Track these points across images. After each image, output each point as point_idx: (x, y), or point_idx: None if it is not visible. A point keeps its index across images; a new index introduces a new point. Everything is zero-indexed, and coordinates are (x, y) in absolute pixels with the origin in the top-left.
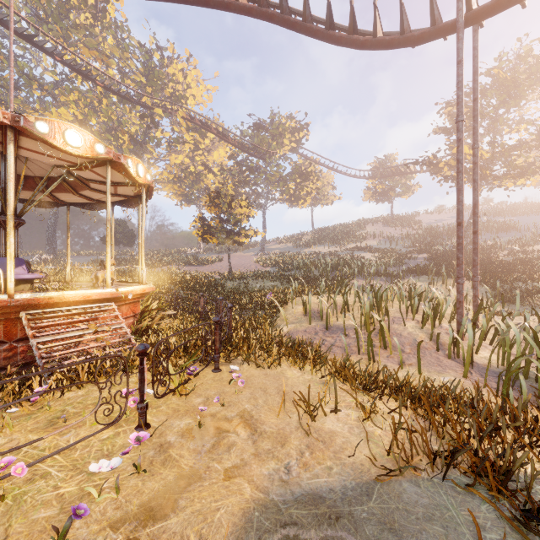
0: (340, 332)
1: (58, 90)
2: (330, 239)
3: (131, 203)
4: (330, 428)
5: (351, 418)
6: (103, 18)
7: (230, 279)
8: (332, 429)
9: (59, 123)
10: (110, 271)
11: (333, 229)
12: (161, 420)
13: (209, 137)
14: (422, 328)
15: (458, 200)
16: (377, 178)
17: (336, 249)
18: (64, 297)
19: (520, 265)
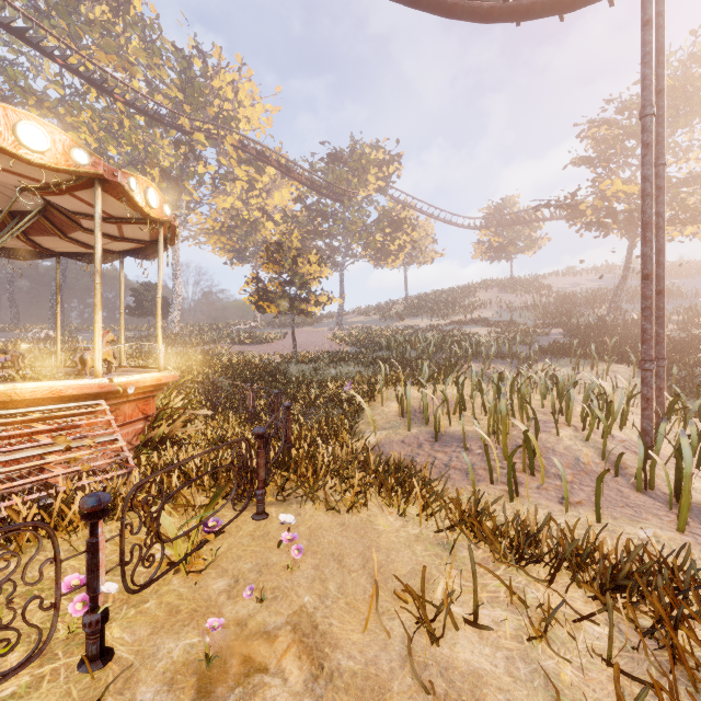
0: (456, 443)
1: (64, 108)
2: (429, 309)
3: (148, 253)
4: (468, 659)
5: (505, 633)
6: (125, 12)
7: (294, 363)
8: (474, 665)
9: (7, 110)
10: (100, 350)
11: (434, 297)
12: (138, 638)
13: (269, 174)
14: (586, 440)
15: (645, 239)
16: (492, 228)
17: (438, 322)
18: (16, 392)
19: (696, 343)
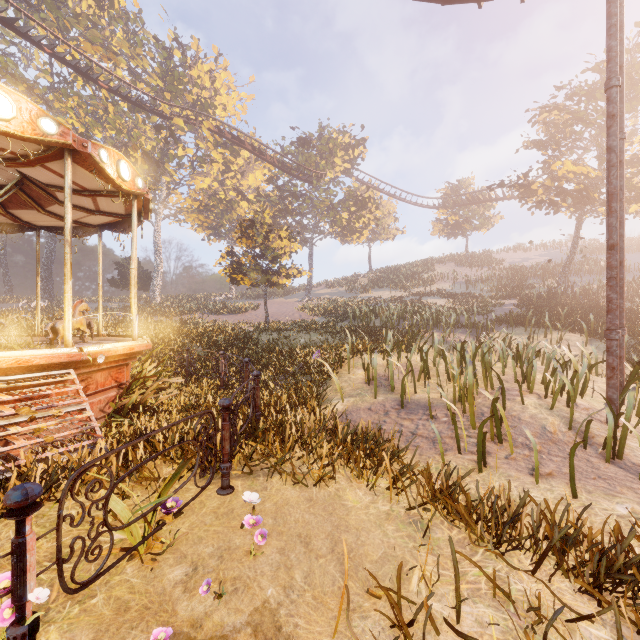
0: (422, 411)
1: (53, 95)
2: (391, 281)
3: (124, 227)
4: None
5: (492, 637)
6: (110, 6)
7: (266, 332)
8: None
9: None
10: (69, 320)
11: (395, 270)
12: None
13: (243, 157)
14: (551, 408)
15: (610, 210)
16: (449, 207)
17: (399, 294)
18: None
19: None
